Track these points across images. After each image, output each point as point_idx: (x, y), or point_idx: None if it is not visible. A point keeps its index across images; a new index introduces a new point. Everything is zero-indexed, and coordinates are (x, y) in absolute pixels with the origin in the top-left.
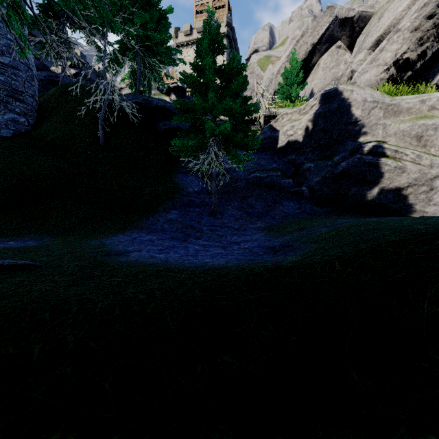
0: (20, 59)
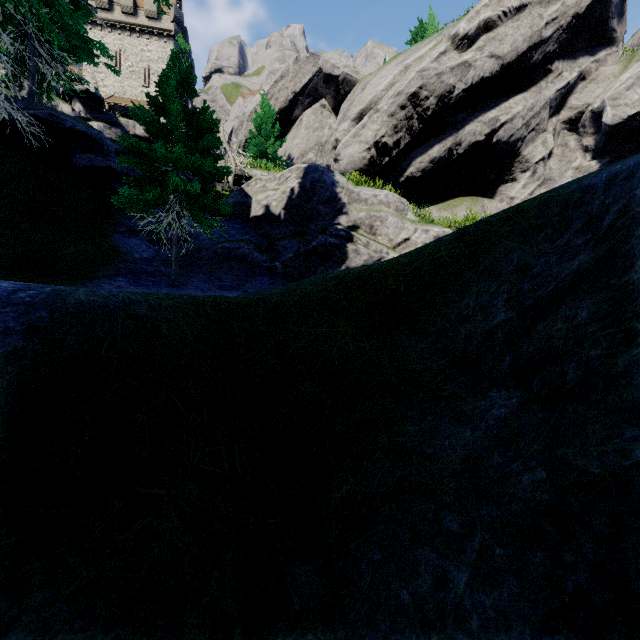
0: None
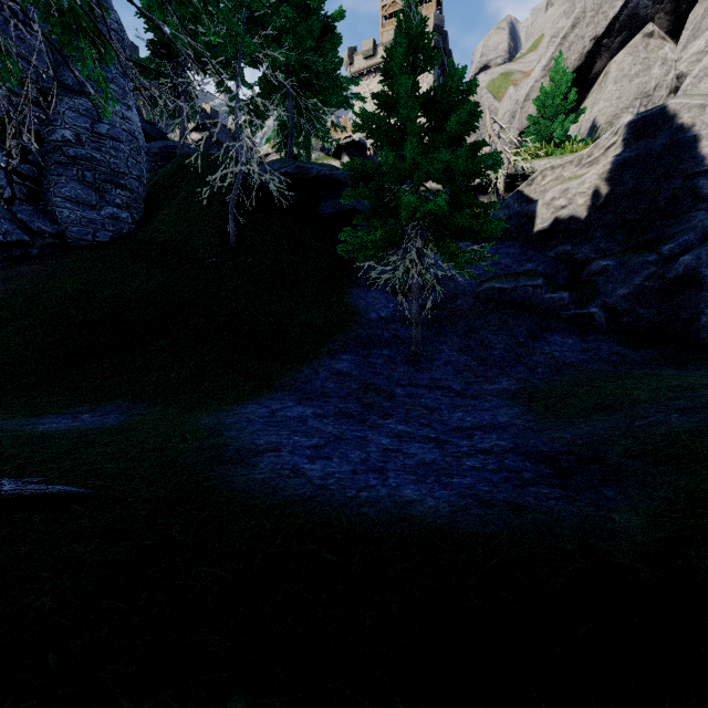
0: (121, 125)
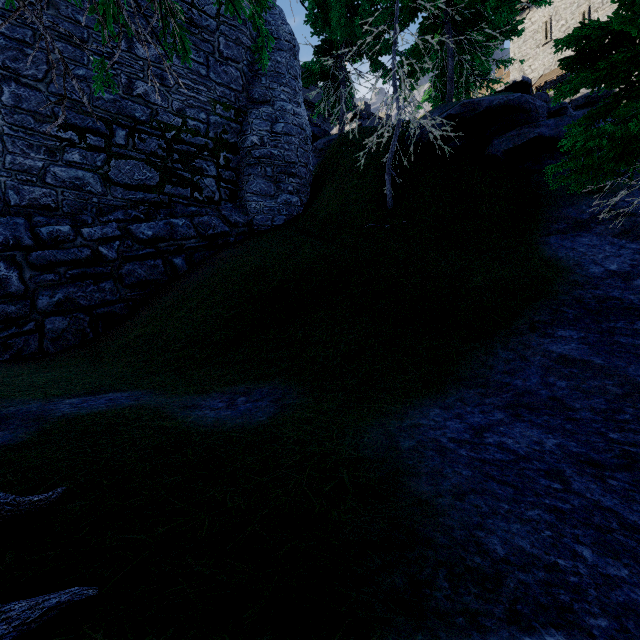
0: (293, 121)
